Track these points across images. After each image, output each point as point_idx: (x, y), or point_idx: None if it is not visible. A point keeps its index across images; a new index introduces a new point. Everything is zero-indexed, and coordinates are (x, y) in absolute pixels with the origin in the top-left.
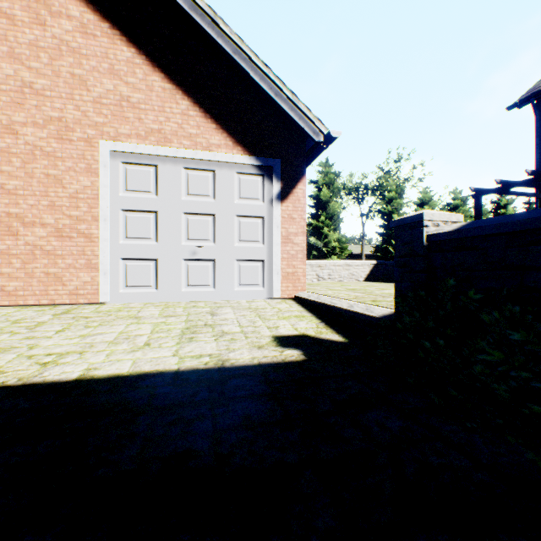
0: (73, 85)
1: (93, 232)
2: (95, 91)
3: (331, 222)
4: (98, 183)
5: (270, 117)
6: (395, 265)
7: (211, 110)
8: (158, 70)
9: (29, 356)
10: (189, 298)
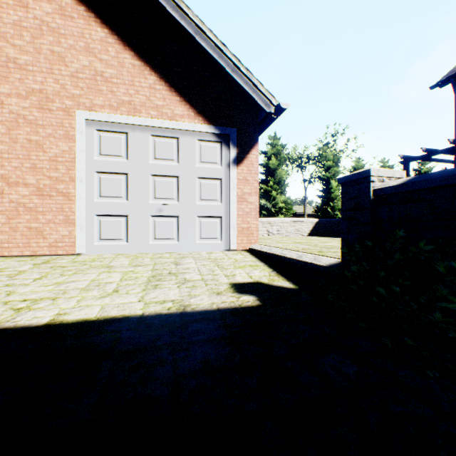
0: (53, 61)
1: (70, 191)
2: (72, 67)
3: (279, 187)
4: (75, 148)
5: (227, 92)
6: (342, 219)
7: (175, 84)
8: (128, 49)
9: (5, 302)
10: (156, 250)
